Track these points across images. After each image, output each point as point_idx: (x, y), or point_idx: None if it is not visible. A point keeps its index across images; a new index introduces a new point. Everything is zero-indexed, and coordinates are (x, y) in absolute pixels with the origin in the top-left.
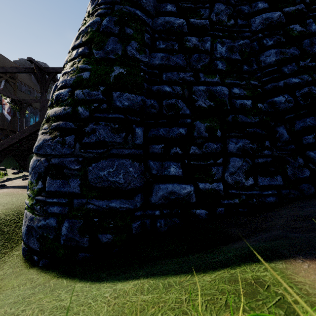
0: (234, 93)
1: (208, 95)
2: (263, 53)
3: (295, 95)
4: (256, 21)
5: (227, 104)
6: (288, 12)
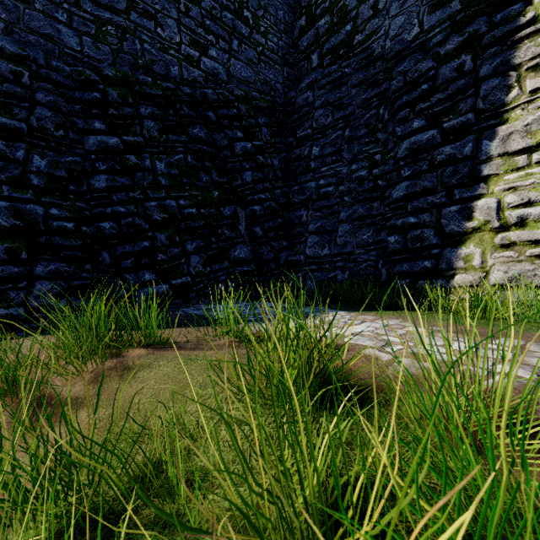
0: (51, 213)
1: (14, 213)
2: (94, 176)
3: (120, 223)
4: (89, 141)
5: (41, 225)
6: (127, 141)
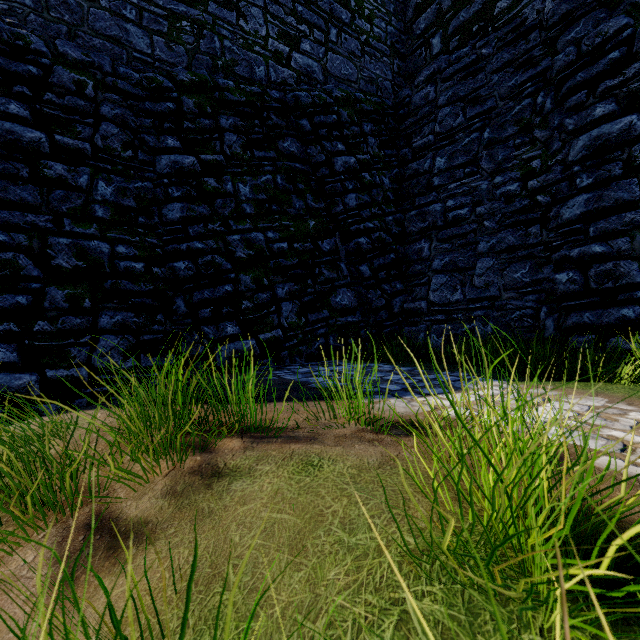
0: (118, 252)
1: (76, 252)
2: (167, 205)
3: (198, 262)
4: (161, 162)
5: (106, 266)
6: (205, 161)
